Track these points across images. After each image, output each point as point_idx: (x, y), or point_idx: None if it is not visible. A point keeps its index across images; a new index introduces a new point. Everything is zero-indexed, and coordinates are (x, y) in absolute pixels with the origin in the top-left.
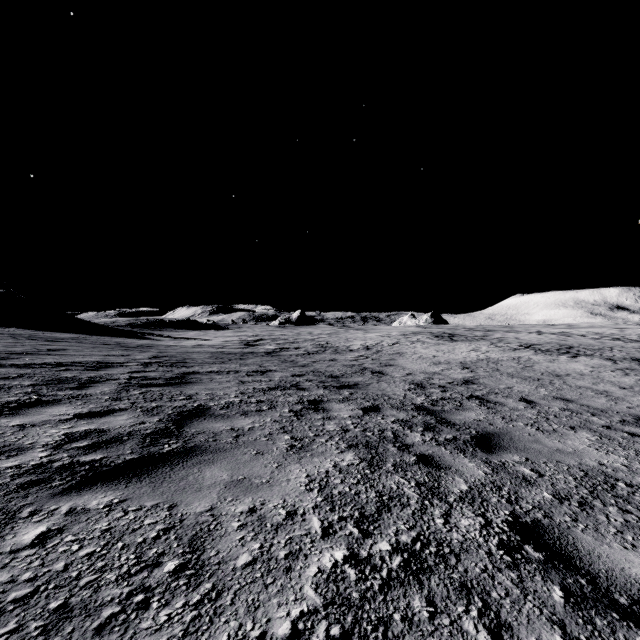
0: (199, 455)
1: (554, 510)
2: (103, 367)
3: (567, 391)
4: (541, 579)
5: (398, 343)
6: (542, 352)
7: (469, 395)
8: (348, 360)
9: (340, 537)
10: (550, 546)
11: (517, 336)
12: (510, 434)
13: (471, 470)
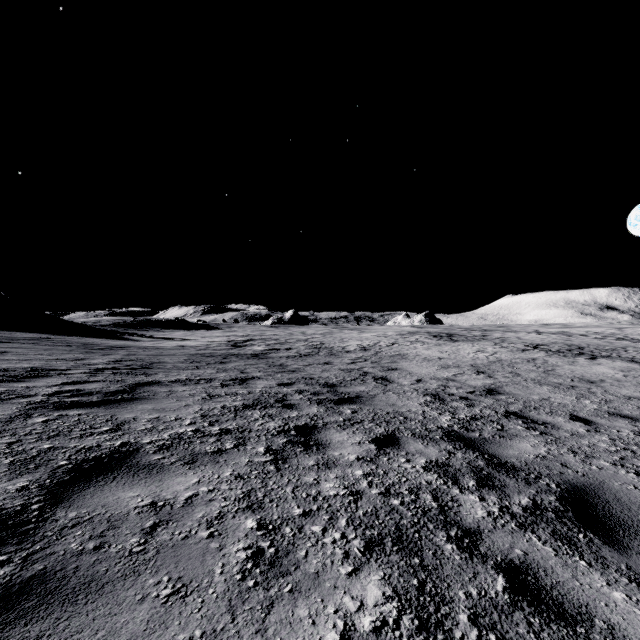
0: (23, 619)
1: None
2: (31, 376)
3: (619, 404)
4: None
5: (397, 343)
6: (554, 353)
7: (504, 411)
8: (345, 363)
9: None
10: None
11: (518, 336)
12: (608, 487)
13: (635, 622)
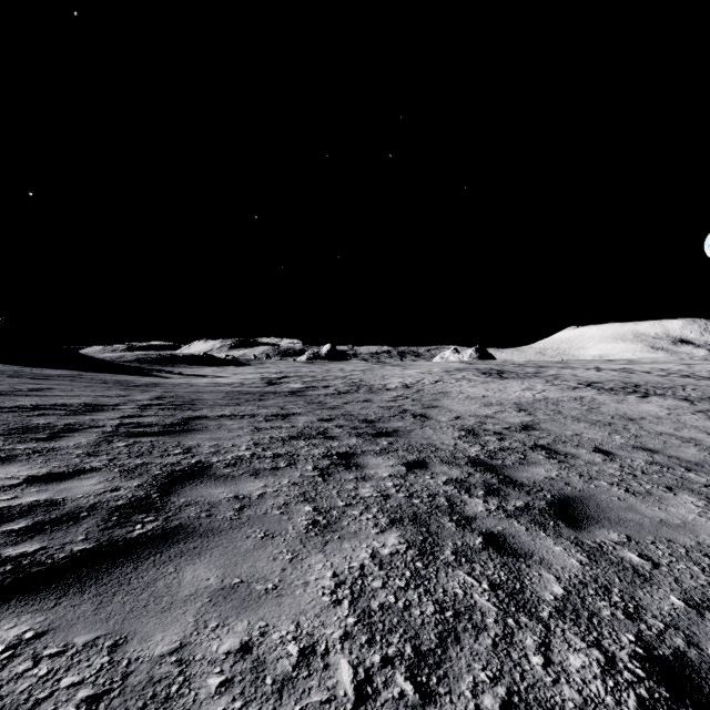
0: (182, 541)
1: (697, 630)
2: (90, 411)
3: (647, 439)
4: None
5: (441, 381)
6: (606, 391)
7: (532, 444)
8: (385, 401)
9: (385, 705)
10: None
11: (574, 373)
12: (595, 498)
13: (560, 558)
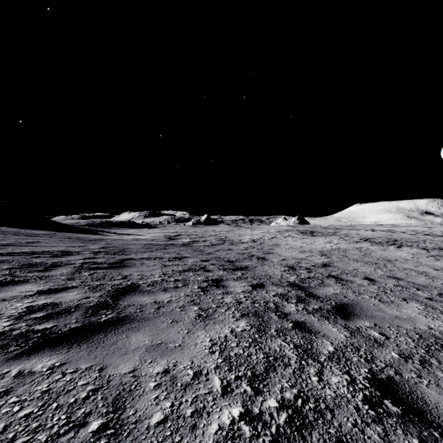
0: (128, 323)
1: (402, 368)
2: (64, 255)
3: (397, 272)
4: (402, 432)
5: (275, 237)
6: (376, 244)
7: (327, 275)
8: (240, 249)
9: (236, 395)
10: (404, 400)
11: (358, 232)
12: (360, 304)
13: (335, 334)
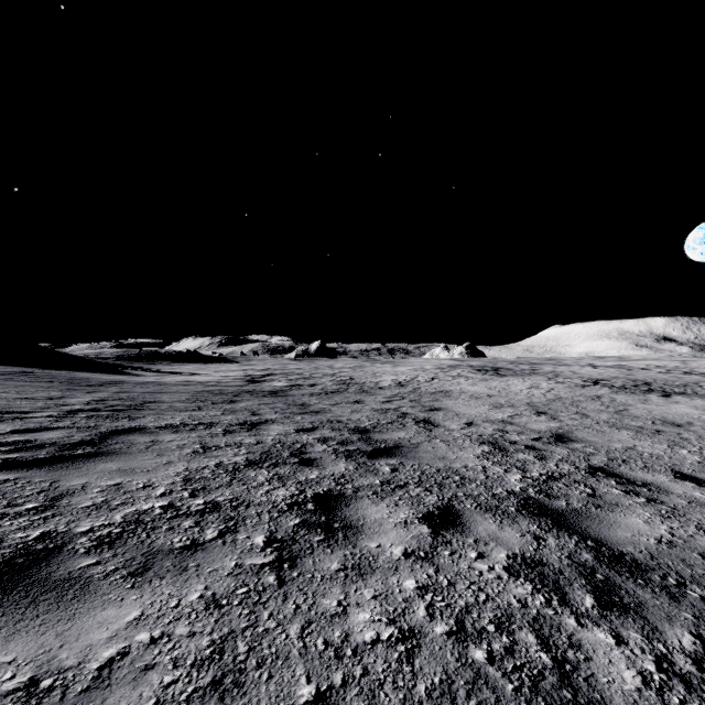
0: None
1: None
2: None
3: None
4: None
5: (437, 378)
6: (620, 389)
7: (587, 466)
8: (379, 402)
9: None
10: None
11: (571, 370)
12: None
13: None
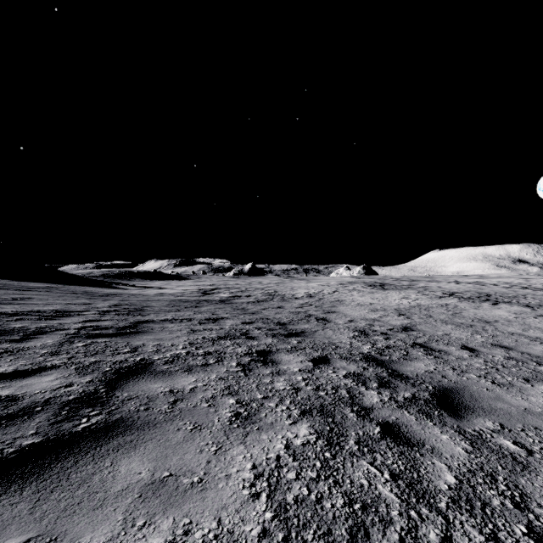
0: (120, 434)
1: None
2: (59, 316)
3: (502, 338)
4: None
5: (337, 291)
6: (465, 299)
7: (412, 343)
8: (294, 307)
9: None
10: None
11: (439, 285)
12: (468, 389)
13: (448, 447)
